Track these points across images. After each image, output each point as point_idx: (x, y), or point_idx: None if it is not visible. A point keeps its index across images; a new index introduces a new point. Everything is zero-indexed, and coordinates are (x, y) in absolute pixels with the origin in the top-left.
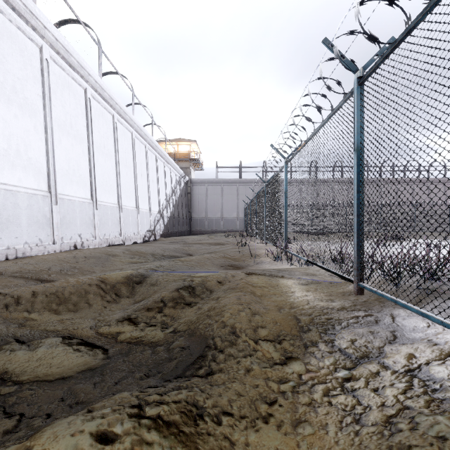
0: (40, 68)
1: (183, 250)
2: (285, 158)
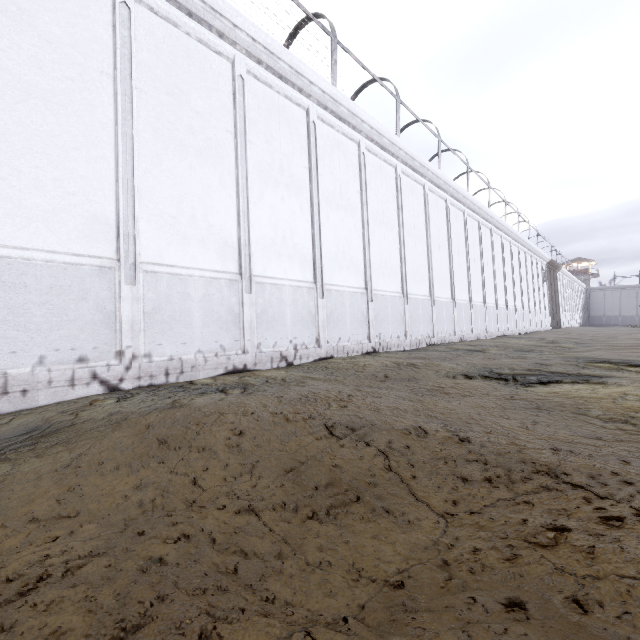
0: (569, 285)
1: None
2: None
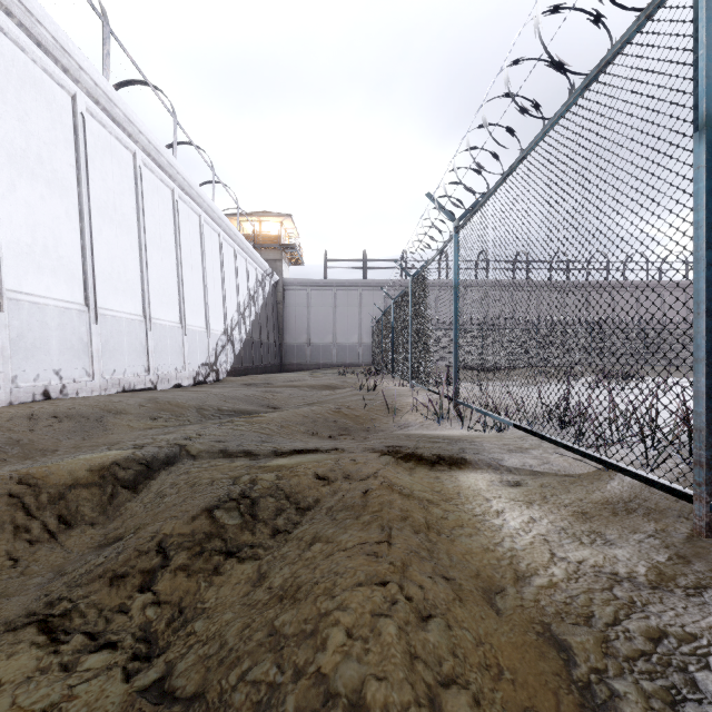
0: None
1: (263, 399)
2: (456, 220)
